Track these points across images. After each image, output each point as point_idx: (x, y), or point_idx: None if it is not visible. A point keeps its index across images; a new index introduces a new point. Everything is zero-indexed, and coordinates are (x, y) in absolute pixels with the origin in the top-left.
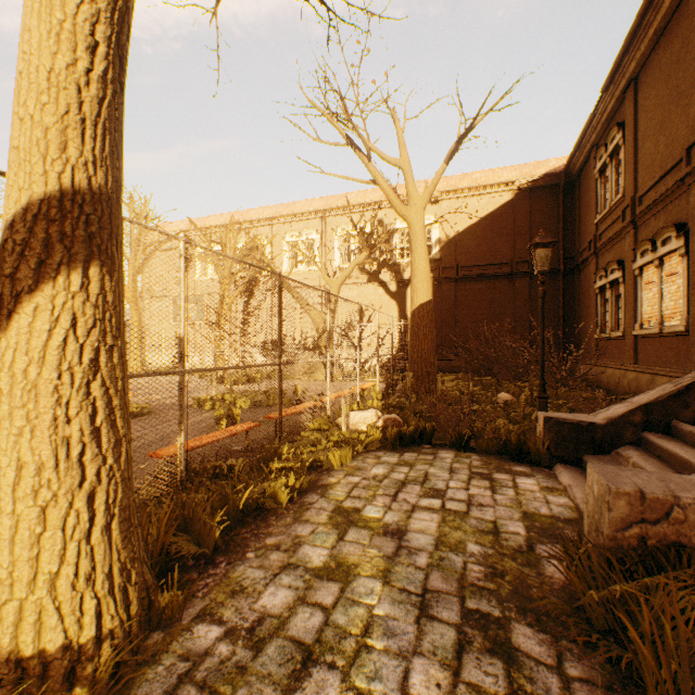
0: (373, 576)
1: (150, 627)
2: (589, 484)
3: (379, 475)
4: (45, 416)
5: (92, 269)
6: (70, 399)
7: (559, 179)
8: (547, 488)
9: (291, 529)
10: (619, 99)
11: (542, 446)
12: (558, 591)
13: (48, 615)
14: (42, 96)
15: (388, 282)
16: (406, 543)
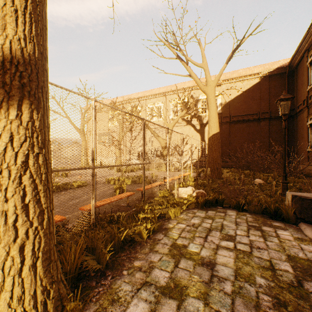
0: (197, 297)
1: None
2: None
3: (195, 223)
4: None
5: (24, 106)
6: (7, 186)
7: (285, 70)
8: (298, 238)
9: (148, 256)
10: None
11: (290, 212)
12: None
13: None
14: None
15: (195, 125)
16: (216, 273)
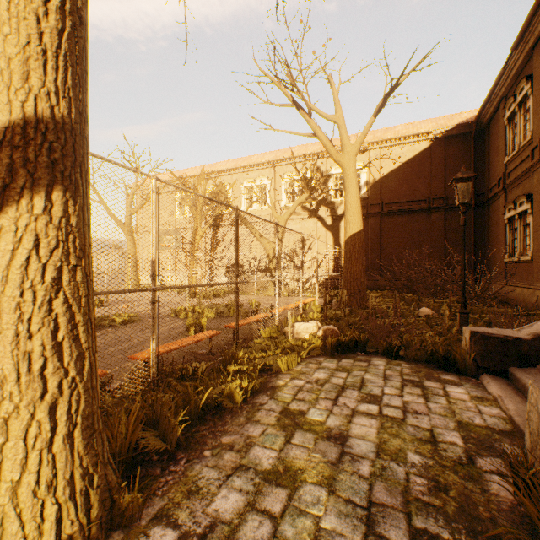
0: (318, 483)
1: (112, 525)
2: (531, 402)
3: (321, 379)
4: (7, 332)
5: (55, 194)
6: (31, 315)
7: (471, 128)
8: (477, 397)
9: (244, 429)
10: (528, 55)
11: (468, 358)
12: (507, 512)
13: (9, 521)
14: (4, 26)
15: (324, 217)
16: (349, 449)
